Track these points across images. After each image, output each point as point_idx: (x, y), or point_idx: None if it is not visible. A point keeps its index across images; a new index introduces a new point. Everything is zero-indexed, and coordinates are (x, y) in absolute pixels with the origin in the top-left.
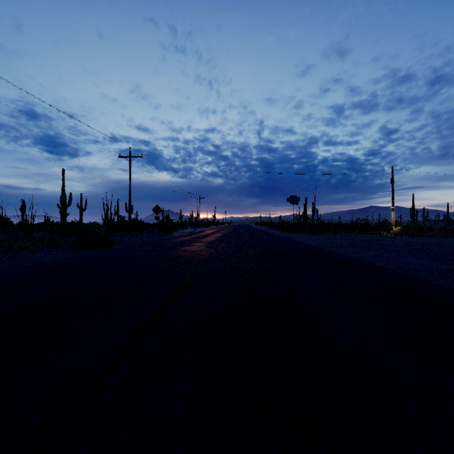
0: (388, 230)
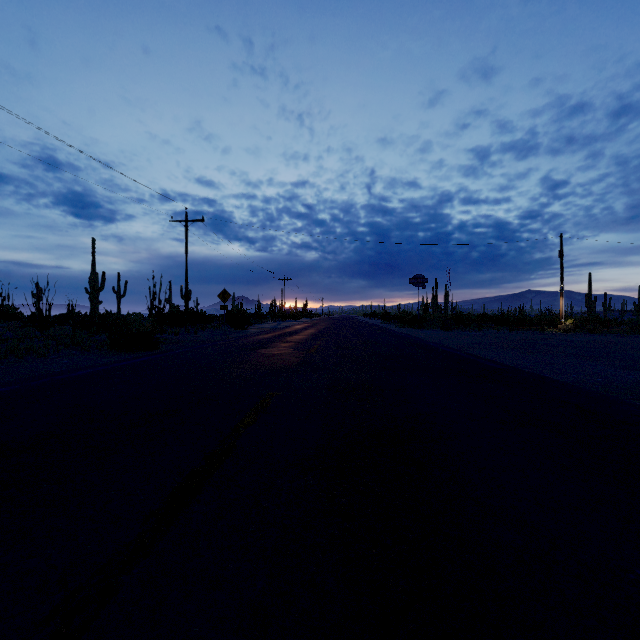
0: (555, 324)
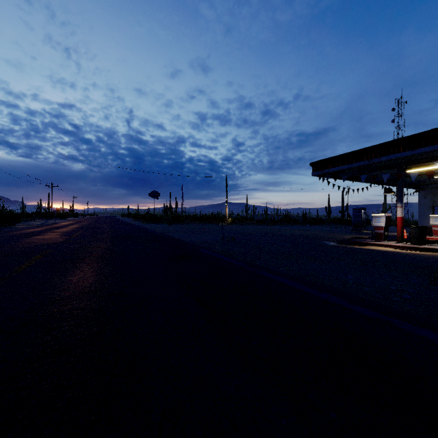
0: (224, 221)
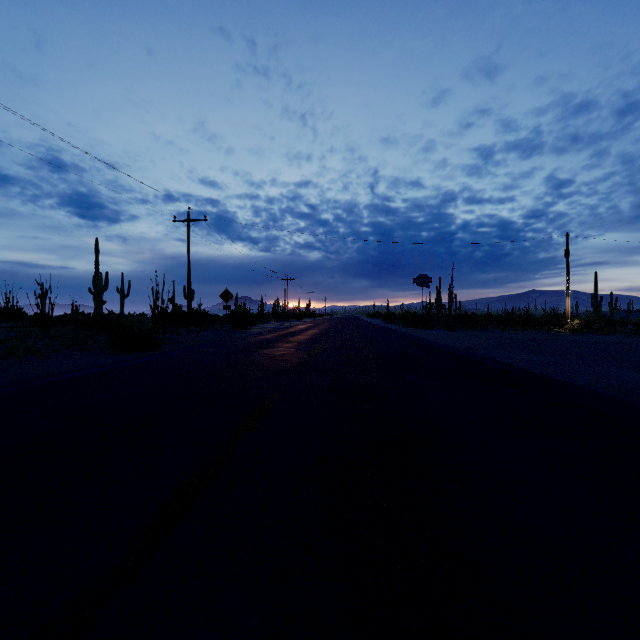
0: (561, 324)
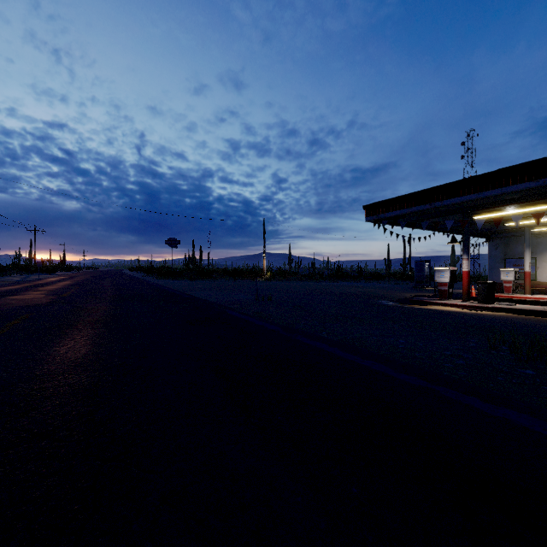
0: (262, 276)
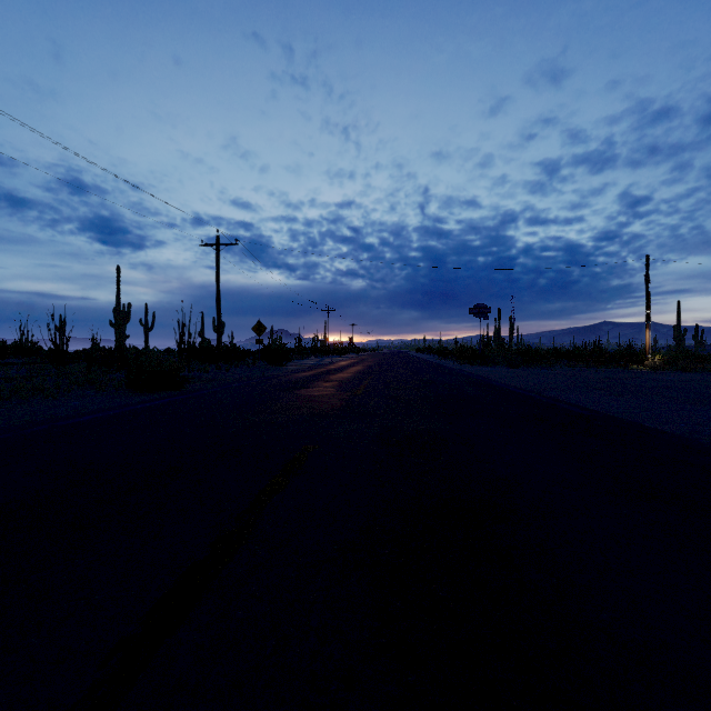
0: (640, 360)
